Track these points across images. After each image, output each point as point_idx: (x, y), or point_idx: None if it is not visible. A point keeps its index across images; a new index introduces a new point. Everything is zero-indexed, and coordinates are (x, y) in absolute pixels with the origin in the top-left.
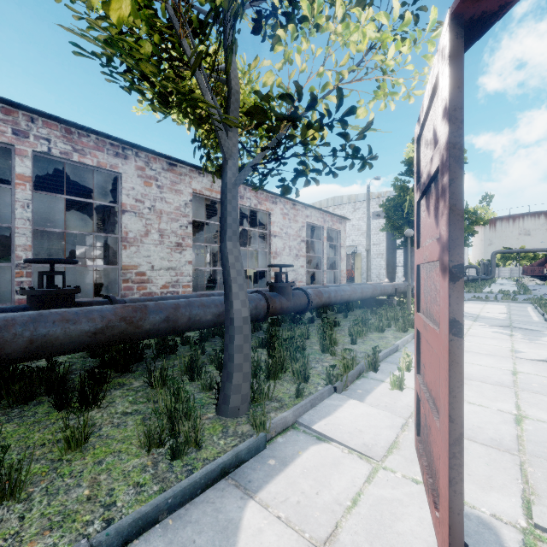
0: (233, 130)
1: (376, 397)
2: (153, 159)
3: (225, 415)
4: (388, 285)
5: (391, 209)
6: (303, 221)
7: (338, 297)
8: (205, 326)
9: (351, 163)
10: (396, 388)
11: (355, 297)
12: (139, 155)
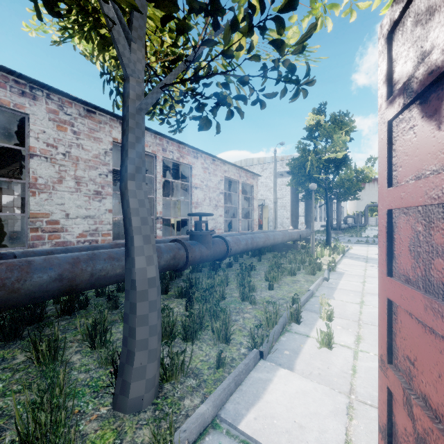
0: (138, 41)
1: (306, 360)
2: (68, 103)
3: (122, 410)
4: (294, 232)
5: (295, 167)
6: (222, 176)
7: (254, 244)
8: (114, 281)
9: (283, 89)
10: (324, 346)
11: (268, 243)
12: (51, 98)
